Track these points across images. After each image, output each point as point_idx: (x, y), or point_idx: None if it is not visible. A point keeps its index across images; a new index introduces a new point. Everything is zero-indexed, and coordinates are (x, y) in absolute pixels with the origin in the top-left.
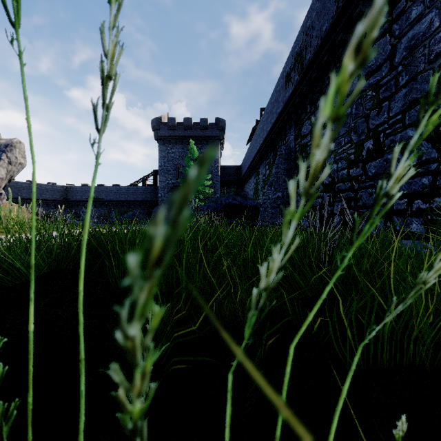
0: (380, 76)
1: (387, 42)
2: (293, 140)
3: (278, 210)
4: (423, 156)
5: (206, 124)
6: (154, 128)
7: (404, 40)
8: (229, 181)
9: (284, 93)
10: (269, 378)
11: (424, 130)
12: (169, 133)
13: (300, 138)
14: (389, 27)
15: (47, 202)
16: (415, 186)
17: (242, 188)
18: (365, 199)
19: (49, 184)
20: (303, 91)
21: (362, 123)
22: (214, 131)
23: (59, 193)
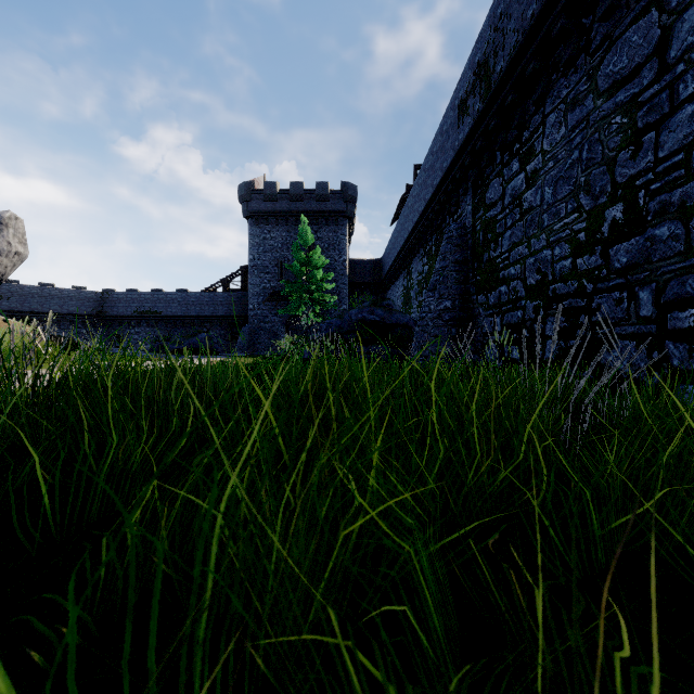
0: (639, 86)
1: (653, 23)
2: (470, 213)
3: (445, 330)
4: None
5: (326, 192)
6: (242, 199)
7: (690, 14)
8: (363, 284)
9: (455, 134)
10: None
11: None
12: (267, 207)
13: (484, 208)
14: None
15: (72, 319)
16: None
17: (383, 295)
18: (608, 310)
19: (75, 289)
20: (490, 128)
21: (601, 175)
22: (339, 203)
23: (91, 304)
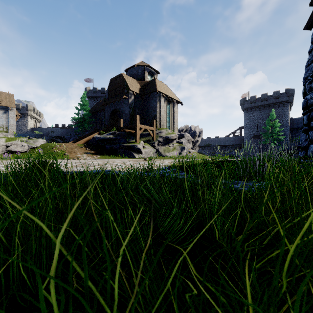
0: None
1: None
2: None
3: None
4: None
5: (278, 95)
6: (241, 104)
7: None
8: (298, 128)
9: None
10: None
11: None
12: (251, 105)
13: None
14: None
15: None
16: None
17: None
18: None
19: None
20: None
21: None
22: (284, 97)
23: None
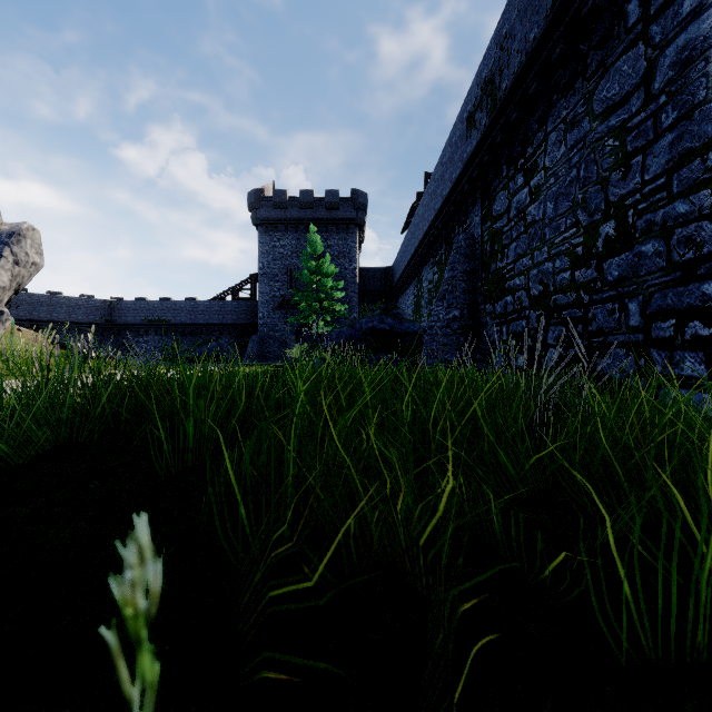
0: (628, 113)
1: (640, 55)
2: (478, 223)
3: (453, 339)
4: (704, 246)
5: (336, 199)
6: (252, 206)
7: (671, 51)
8: (374, 292)
9: (463, 146)
10: (462, 690)
11: (705, 203)
12: (276, 214)
13: (491, 220)
14: (644, 30)
15: (80, 327)
16: (689, 298)
17: (394, 303)
18: (602, 320)
19: (83, 297)
20: (496, 143)
21: (596, 193)
22: (349, 211)
23: (99, 313)
